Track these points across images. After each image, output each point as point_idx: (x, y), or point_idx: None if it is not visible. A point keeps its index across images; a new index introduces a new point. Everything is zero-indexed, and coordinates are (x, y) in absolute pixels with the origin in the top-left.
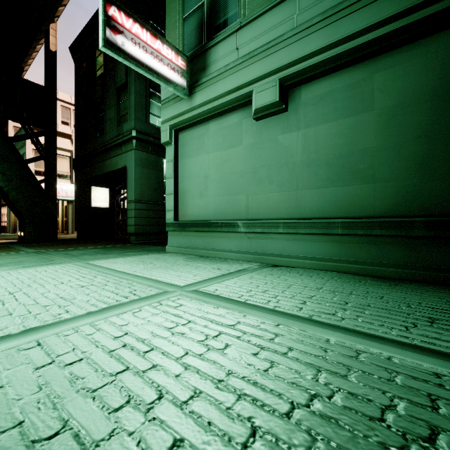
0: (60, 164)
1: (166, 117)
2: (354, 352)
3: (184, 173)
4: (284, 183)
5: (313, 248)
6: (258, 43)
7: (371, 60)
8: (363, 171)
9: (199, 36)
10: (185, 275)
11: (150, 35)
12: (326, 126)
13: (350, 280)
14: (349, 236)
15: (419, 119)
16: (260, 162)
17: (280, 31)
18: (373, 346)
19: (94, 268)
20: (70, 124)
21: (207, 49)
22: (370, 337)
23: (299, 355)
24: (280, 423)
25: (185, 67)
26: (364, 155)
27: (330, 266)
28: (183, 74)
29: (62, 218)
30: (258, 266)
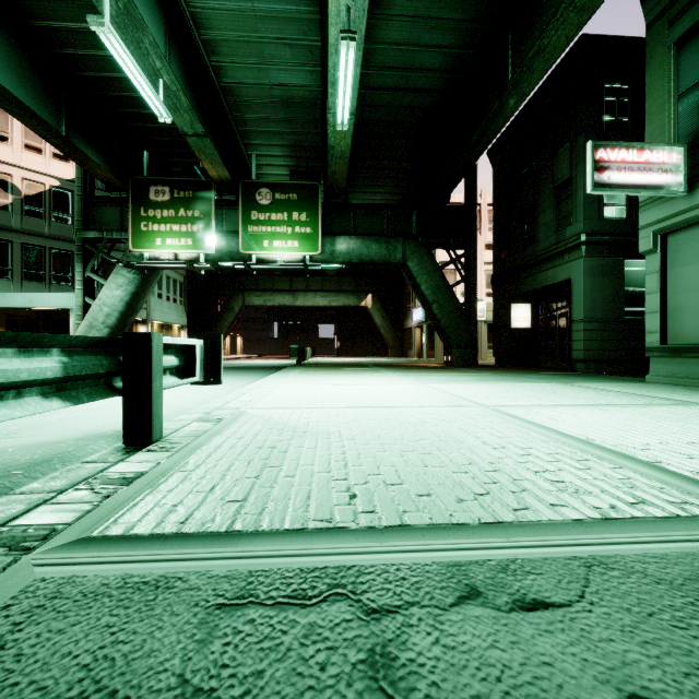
0: None
1: (648, 221)
2: None
3: (677, 285)
4: None
5: None
6: None
7: None
8: None
9: None
10: None
11: (636, 151)
12: None
13: None
14: None
15: None
16: None
17: None
18: None
19: (582, 387)
20: None
21: None
22: None
23: None
24: None
25: (682, 159)
26: None
27: None
28: (679, 169)
29: None
30: None
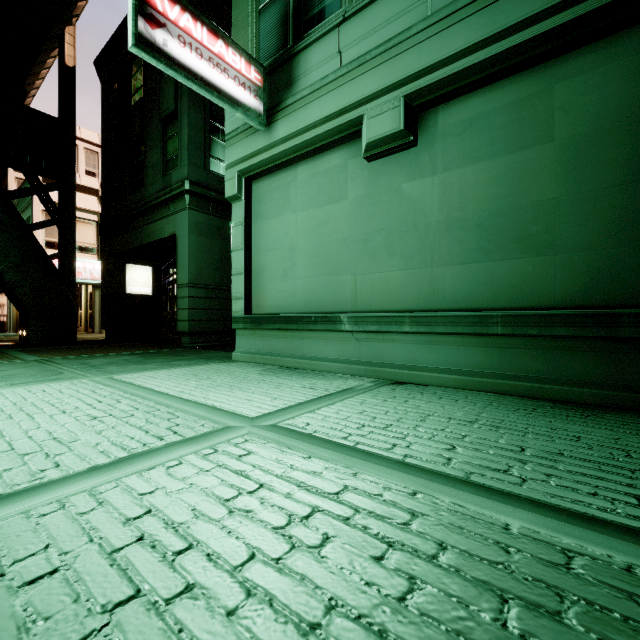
0: (83, 232)
1: (234, 159)
2: (561, 554)
3: (260, 242)
4: (411, 257)
5: (458, 356)
6: (372, 43)
7: (549, 62)
8: (537, 237)
9: (282, 36)
10: (260, 398)
11: (207, 32)
12: (477, 167)
13: (519, 408)
14: (515, 338)
15: (627, 153)
16: (374, 224)
17: (406, 23)
18: (591, 541)
19: (120, 386)
20: (98, 174)
21: (294, 55)
22: (580, 520)
23: (459, 561)
24: None
25: (262, 82)
26: (538, 212)
27: (484, 384)
28: (258, 93)
29: (85, 310)
30: (372, 384)
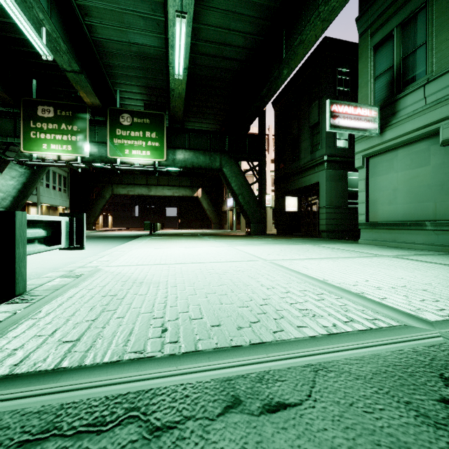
0: None
1: (359, 150)
2: None
3: (374, 187)
4: None
5: None
6: (445, 93)
7: None
8: None
9: (388, 90)
10: (385, 252)
11: (353, 108)
12: None
13: None
14: None
15: None
16: (448, 177)
17: None
18: None
19: (324, 247)
20: None
21: (397, 100)
22: None
23: None
24: (435, 272)
25: (377, 114)
26: None
27: None
28: (375, 120)
29: None
30: (444, 254)
